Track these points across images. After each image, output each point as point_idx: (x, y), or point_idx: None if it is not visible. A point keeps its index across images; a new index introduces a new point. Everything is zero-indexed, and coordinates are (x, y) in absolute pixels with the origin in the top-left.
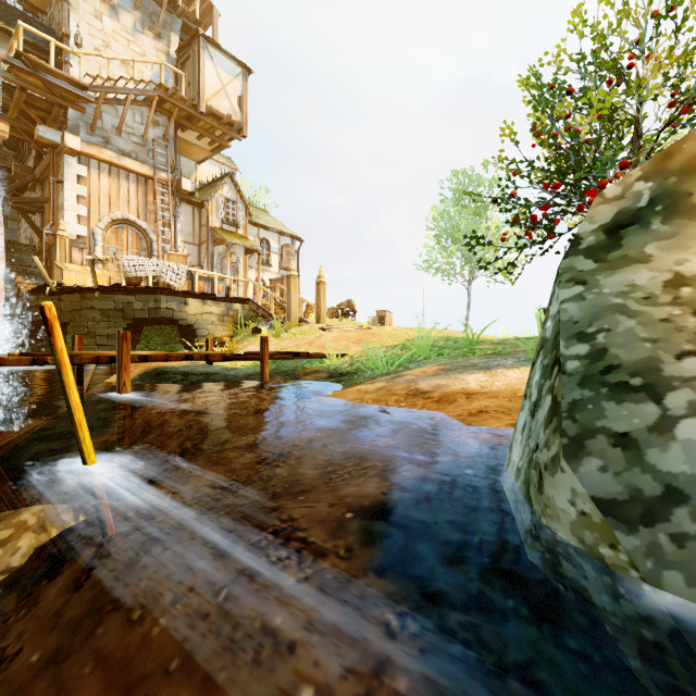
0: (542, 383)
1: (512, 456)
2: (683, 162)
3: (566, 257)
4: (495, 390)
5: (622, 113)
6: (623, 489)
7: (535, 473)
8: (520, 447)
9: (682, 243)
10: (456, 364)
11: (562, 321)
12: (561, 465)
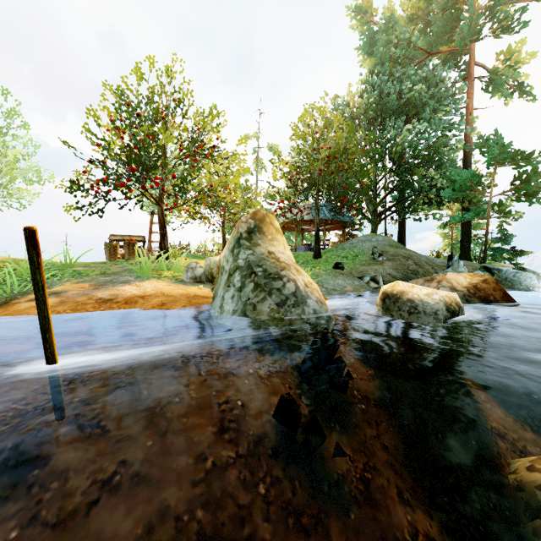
0: (244, 280)
1: (226, 309)
2: (259, 218)
3: (241, 239)
4: (153, 293)
5: (159, 140)
6: (280, 300)
7: (251, 306)
8: (233, 303)
9: (265, 242)
10: (97, 281)
11: (251, 261)
12: (267, 299)
